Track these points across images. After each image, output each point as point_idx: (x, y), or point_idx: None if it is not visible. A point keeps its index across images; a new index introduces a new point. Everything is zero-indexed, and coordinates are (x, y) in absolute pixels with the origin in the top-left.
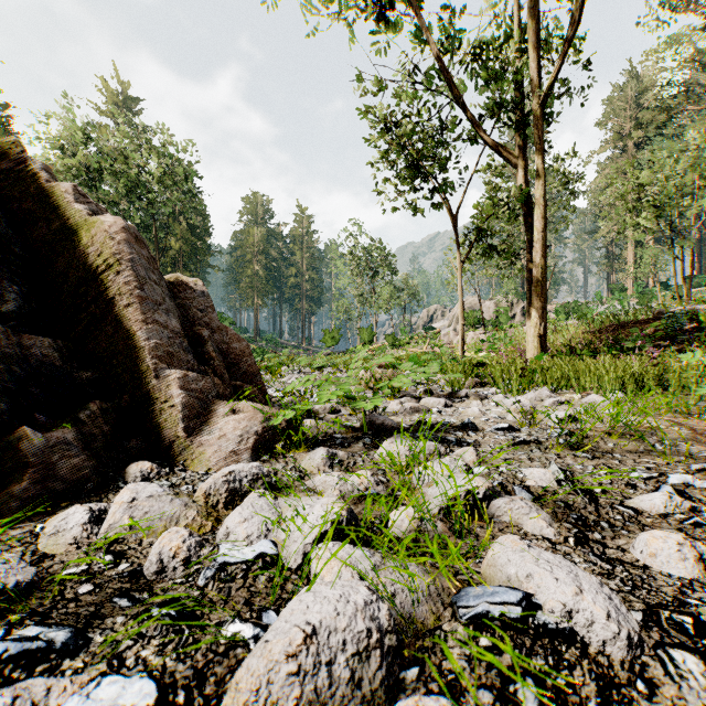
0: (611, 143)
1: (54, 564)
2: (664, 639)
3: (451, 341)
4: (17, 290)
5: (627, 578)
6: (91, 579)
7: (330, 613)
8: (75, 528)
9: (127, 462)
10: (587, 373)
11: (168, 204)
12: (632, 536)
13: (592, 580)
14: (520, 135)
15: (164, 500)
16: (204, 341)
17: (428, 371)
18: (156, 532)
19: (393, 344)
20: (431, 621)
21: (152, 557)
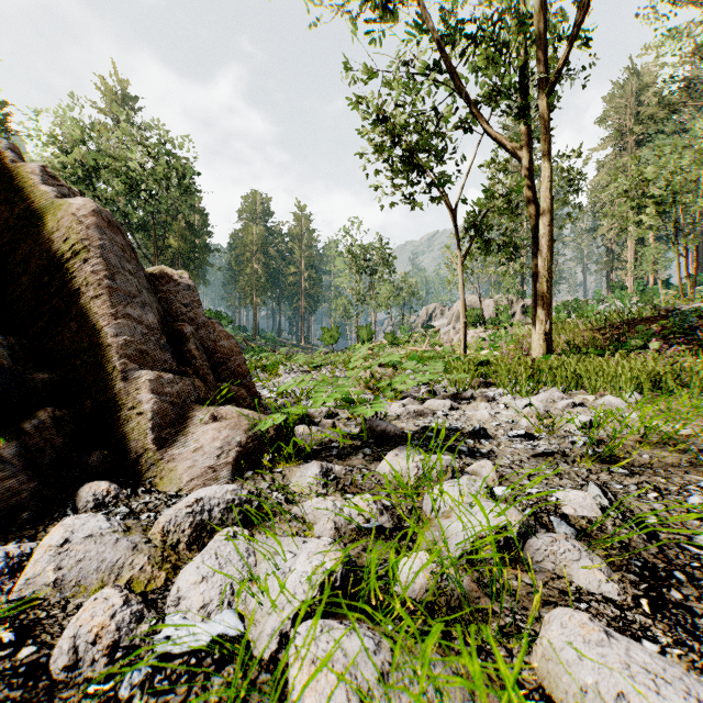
0: (611, 141)
1: None
2: None
3: (451, 339)
4: None
5: None
6: None
7: None
8: None
9: (85, 480)
10: (600, 373)
11: (166, 202)
12: None
13: None
14: (524, 126)
15: (107, 541)
16: (186, 338)
17: (431, 370)
18: (88, 589)
19: (392, 343)
20: None
21: (63, 643)
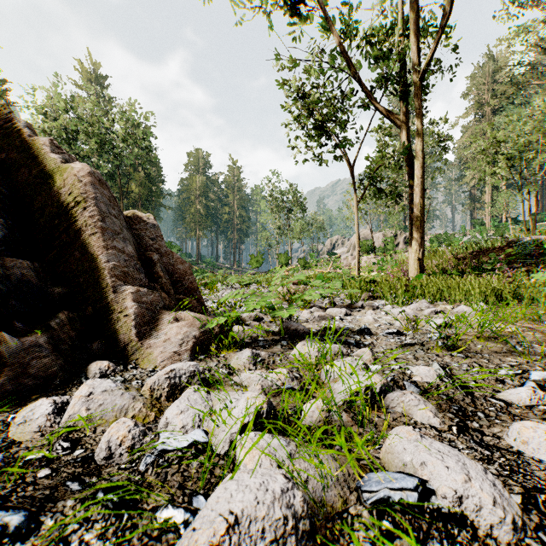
0: (473, 110)
1: (20, 450)
2: (542, 521)
3: (349, 263)
4: (3, 222)
5: (504, 463)
6: (49, 464)
7: (251, 502)
8: (40, 419)
9: (90, 361)
10: (457, 288)
11: (129, 157)
12: (505, 425)
13: (478, 468)
14: (403, 102)
15: (116, 394)
16: (154, 263)
17: (332, 287)
18: (108, 421)
19: (304, 266)
20: (339, 504)
21: (102, 445)
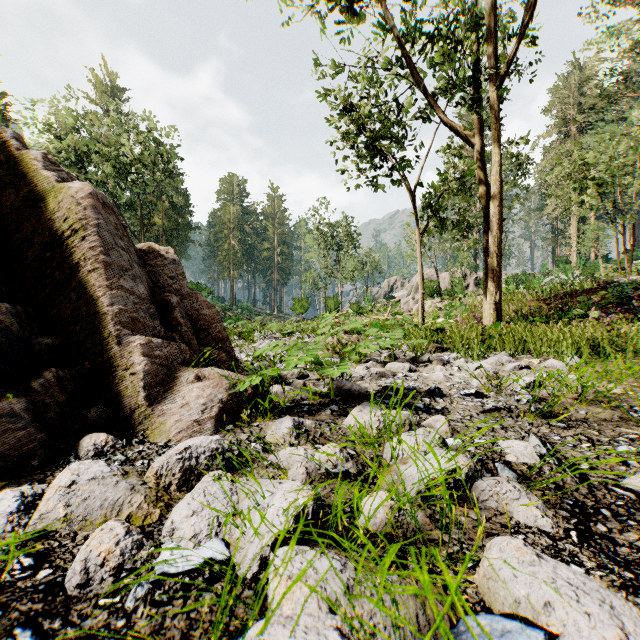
0: (556, 129)
1: None
2: None
3: (411, 309)
4: None
5: None
6: None
7: None
8: None
9: (85, 432)
10: (544, 339)
11: (151, 184)
12: None
13: (632, 613)
14: (476, 116)
15: (108, 483)
16: (173, 307)
17: (392, 336)
18: (93, 523)
19: (357, 312)
20: None
21: (76, 565)
